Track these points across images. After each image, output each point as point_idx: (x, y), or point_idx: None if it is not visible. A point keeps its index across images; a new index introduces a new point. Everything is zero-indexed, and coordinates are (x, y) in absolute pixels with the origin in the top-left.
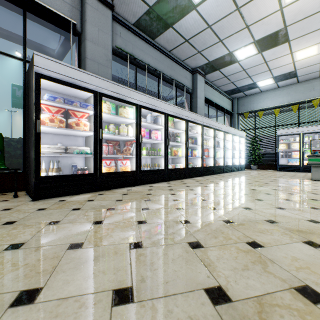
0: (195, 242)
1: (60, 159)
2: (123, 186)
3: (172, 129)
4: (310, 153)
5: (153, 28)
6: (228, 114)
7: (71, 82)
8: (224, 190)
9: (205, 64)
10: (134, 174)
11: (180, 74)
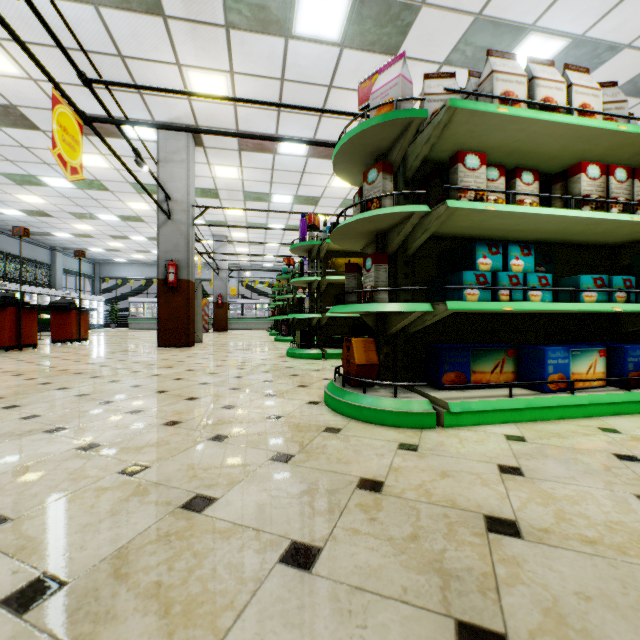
0: None
1: None
2: None
3: (41, 301)
4: (150, 315)
5: None
6: (89, 278)
7: None
8: None
9: (65, 247)
10: None
11: (41, 253)
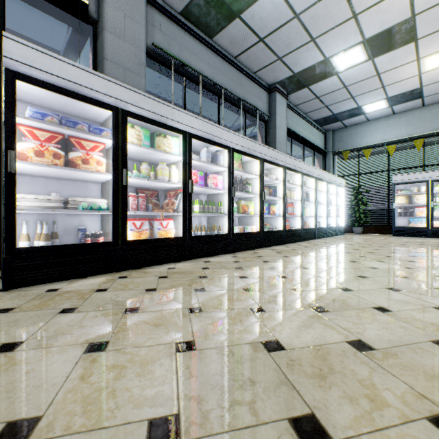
0: (307, 419)
1: (60, 218)
2: (163, 261)
3: (240, 173)
4: None
5: (211, 19)
6: (319, 154)
7: (72, 89)
8: (326, 270)
9: (288, 77)
10: (180, 243)
11: (251, 93)
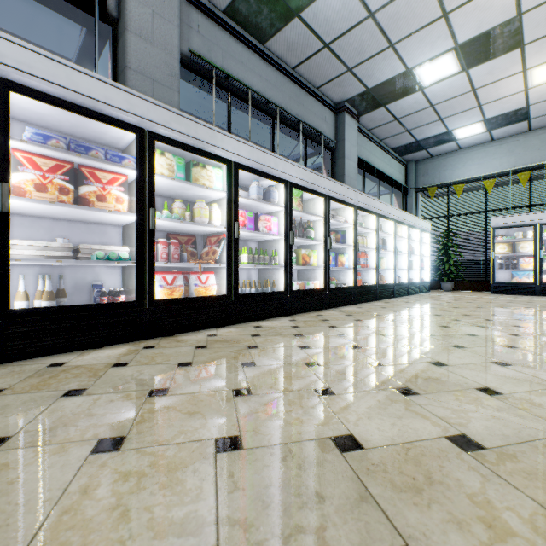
0: None
1: (69, 271)
2: (201, 326)
3: (300, 214)
4: None
5: (263, 20)
6: (399, 190)
7: (83, 104)
8: (410, 337)
9: (360, 94)
10: (223, 302)
11: (314, 113)
